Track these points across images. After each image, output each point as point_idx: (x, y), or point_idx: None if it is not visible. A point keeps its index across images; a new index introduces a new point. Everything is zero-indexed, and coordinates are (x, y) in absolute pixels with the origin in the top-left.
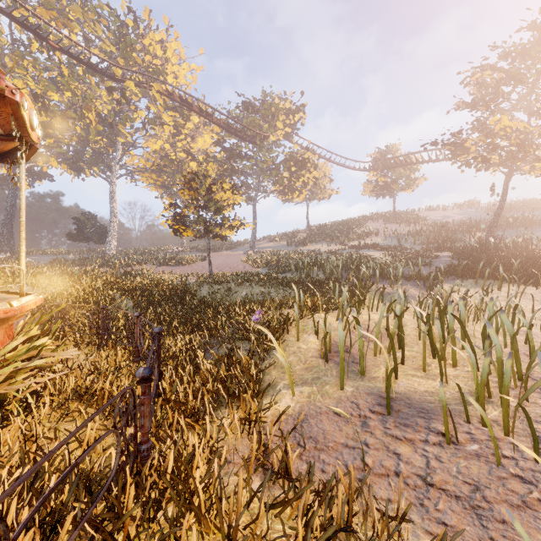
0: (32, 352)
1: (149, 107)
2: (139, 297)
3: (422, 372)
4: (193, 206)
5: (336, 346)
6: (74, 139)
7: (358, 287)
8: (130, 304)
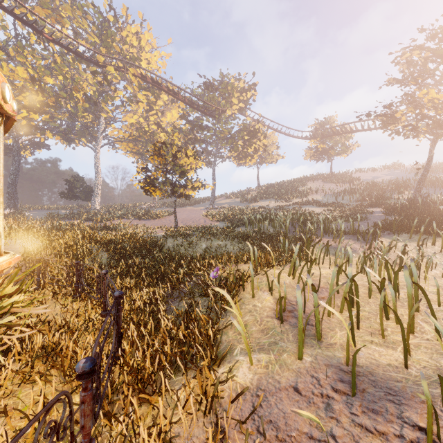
0: (4, 310)
1: (126, 88)
2: (113, 249)
3: (379, 338)
4: (161, 170)
5: (289, 304)
6: (66, 115)
7: (305, 242)
8: (105, 256)
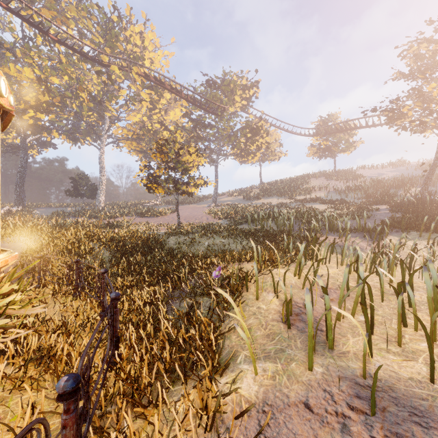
0: None
1: (130, 87)
2: (114, 247)
3: (396, 346)
4: (163, 167)
5: (296, 307)
6: (72, 114)
7: (310, 240)
8: (107, 254)
